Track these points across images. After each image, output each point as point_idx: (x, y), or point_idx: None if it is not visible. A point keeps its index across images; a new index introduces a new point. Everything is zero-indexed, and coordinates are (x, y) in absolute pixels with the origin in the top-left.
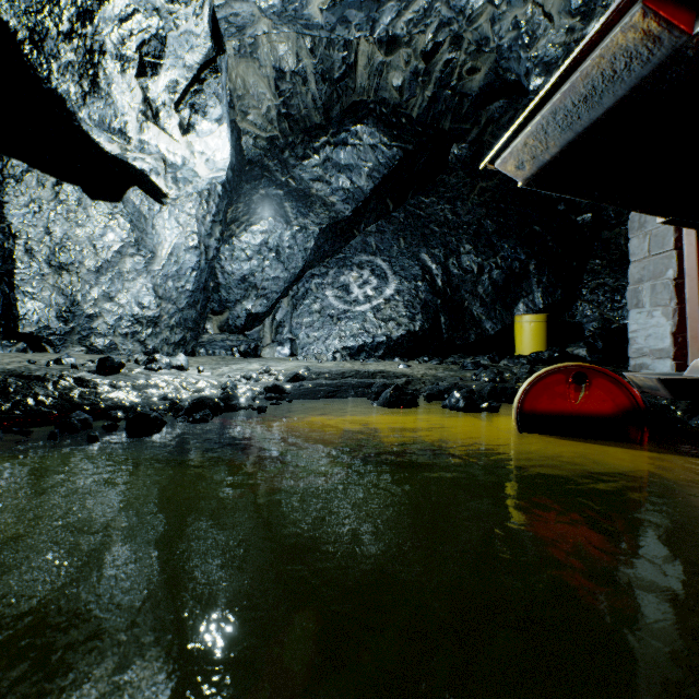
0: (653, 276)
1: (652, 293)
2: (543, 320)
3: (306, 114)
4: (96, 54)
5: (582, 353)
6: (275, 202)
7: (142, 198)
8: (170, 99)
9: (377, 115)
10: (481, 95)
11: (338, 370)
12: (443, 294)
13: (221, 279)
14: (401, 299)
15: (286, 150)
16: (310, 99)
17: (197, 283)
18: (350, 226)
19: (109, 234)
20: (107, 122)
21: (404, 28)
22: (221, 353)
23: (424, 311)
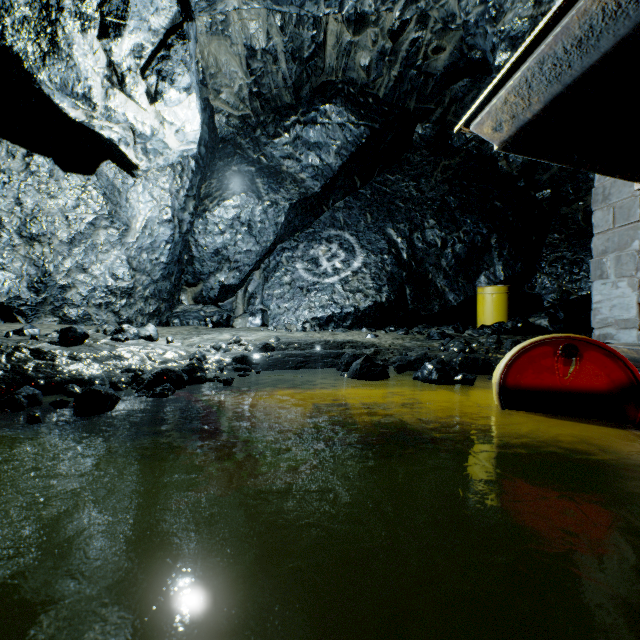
0: (618, 248)
1: (617, 264)
2: (504, 292)
3: (277, 93)
4: (53, 9)
5: (544, 323)
6: (247, 178)
7: (116, 171)
8: (136, 65)
9: (345, 94)
10: (445, 74)
11: (307, 340)
12: (409, 267)
13: (195, 252)
14: (368, 272)
15: (258, 128)
16: (281, 79)
17: (171, 255)
18: (319, 202)
19: (82, 206)
20: (70, 86)
21: (372, 5)
22: (194, 323)
23: (390, 283)
